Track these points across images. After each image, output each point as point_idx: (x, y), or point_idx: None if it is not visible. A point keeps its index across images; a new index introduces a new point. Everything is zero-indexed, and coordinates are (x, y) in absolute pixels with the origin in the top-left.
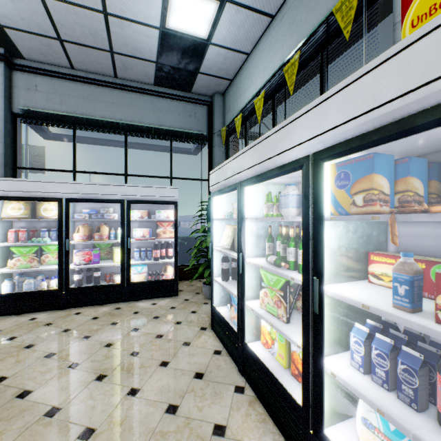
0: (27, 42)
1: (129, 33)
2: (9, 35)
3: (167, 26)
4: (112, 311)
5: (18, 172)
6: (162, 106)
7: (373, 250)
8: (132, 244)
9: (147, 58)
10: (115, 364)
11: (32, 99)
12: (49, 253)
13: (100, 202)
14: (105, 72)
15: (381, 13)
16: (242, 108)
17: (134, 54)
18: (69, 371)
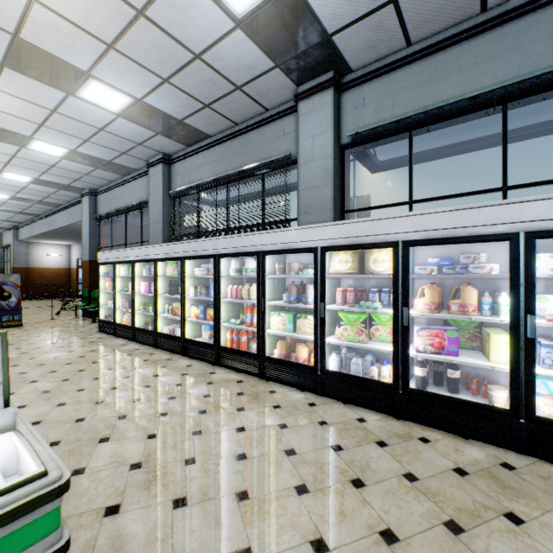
0: (354, 40)
1: None
2: (337, 45)
3: None
4: (495, 470)
5: (345, 217)
6: None
7: None
8: None
9: None
10: None
11: (359, 119)
12: (379, 324)
13: (462, 242)
14: (462, 14)
15: None
16: None
17: None
18: None
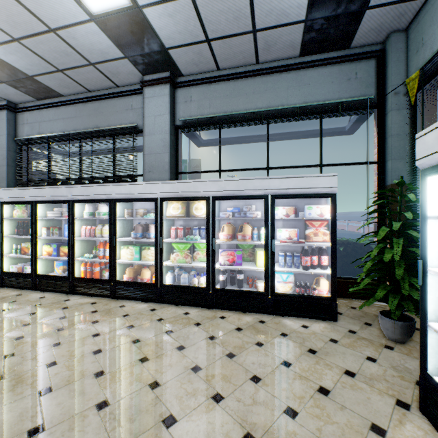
0: (184, 57)
1: None
2: (172, 56)
3: None
4: (256, 324)
5: (179, 177)
6: (310, 78)
7: None
8: (275, 247)
9: (294, 19)
10: (265, 422)
11: (188, 110)
12: (200, 250)
13: (243, 198)
14: (247, 61)
15: None
16: None
17: (278, 22)
18: (212, 404)
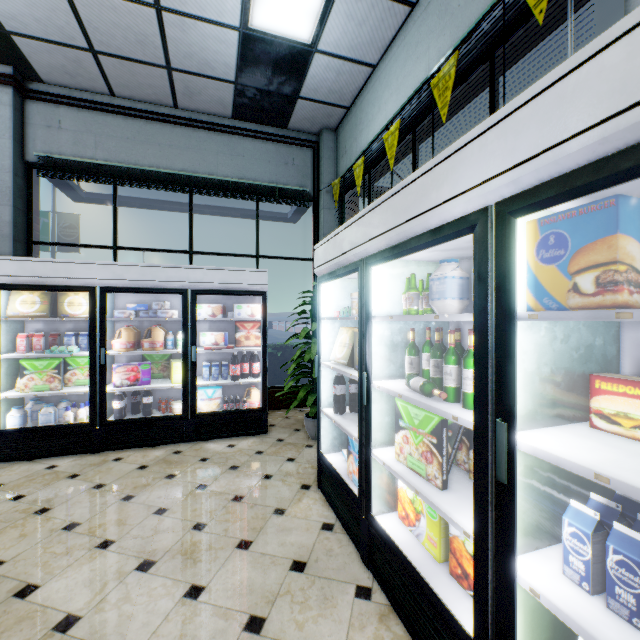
0: (46, 56)
1: (193, 38)
2: (20, 46)
3: (251, 25)
4: (169, 457)
5: (34, 249)
6: (245, 149)
7: (596, 371)
8: (200, 356)
9: (222, 76)
10: (168, 544)
11: (53, 141)
12: (78, 368)
13: (152, 292)
14: (160, 100)
15: None
16: (365, 149)
17: (201, 71)
18: (97, 553)
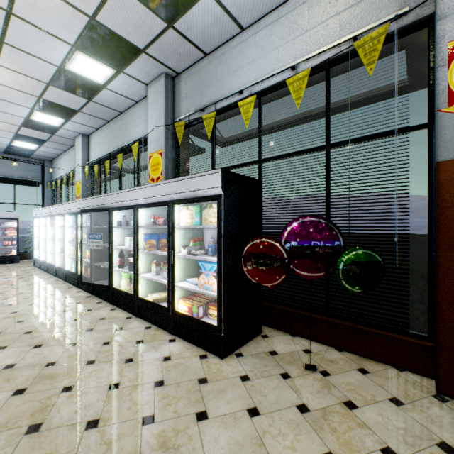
0: None
1: None
2: None
3: (13, 145)
4: None
5: None
6: (9, 165)
7: None
8: None
9: None
10: None
11: None
12: None
13: None
14: None
15: None
16: (57, 178)
17: None
18: None
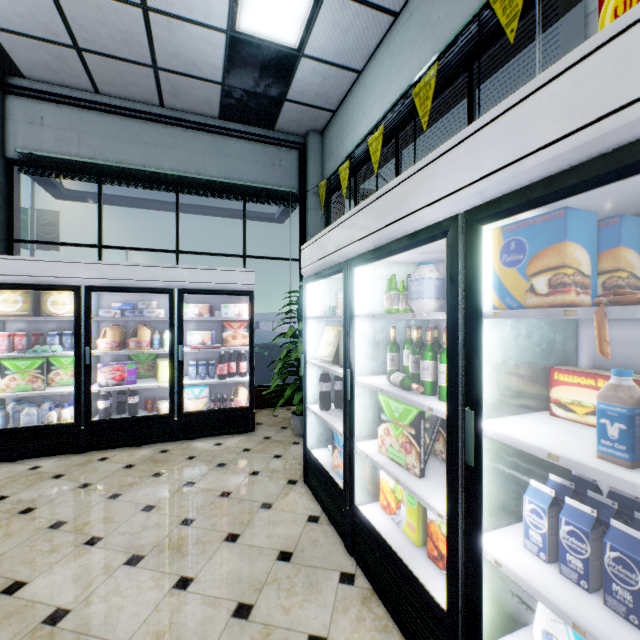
0: (28, 51)
1: (180, 38)
2: (1, 41)
3: (238, 28)
4: (155, 456)
5: (14, 247)
6: (232, 150)
7: (557, 364)
8: (186, 355)
9: (209, 77)
10: (157, 539)
11: (35, 138)
12: (61, 368)
13: (138, 291)
14: (146, 99)
15: (561, 5)
16: (351, 152)
17: (188, 71)
18: (85, 549)
